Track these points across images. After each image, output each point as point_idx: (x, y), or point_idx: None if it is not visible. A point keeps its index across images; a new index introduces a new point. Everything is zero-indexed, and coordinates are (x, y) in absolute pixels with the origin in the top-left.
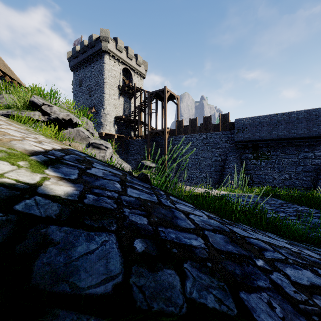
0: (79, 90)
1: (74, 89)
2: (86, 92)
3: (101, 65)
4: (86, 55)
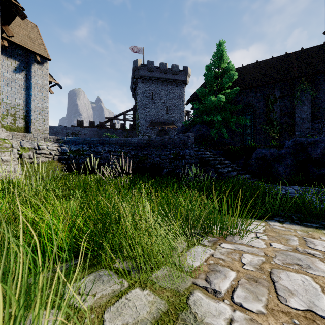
0: (151, 102)
1: (142, 98)
2: (161, 107)
3: (181, 92)
4: (166, 77)
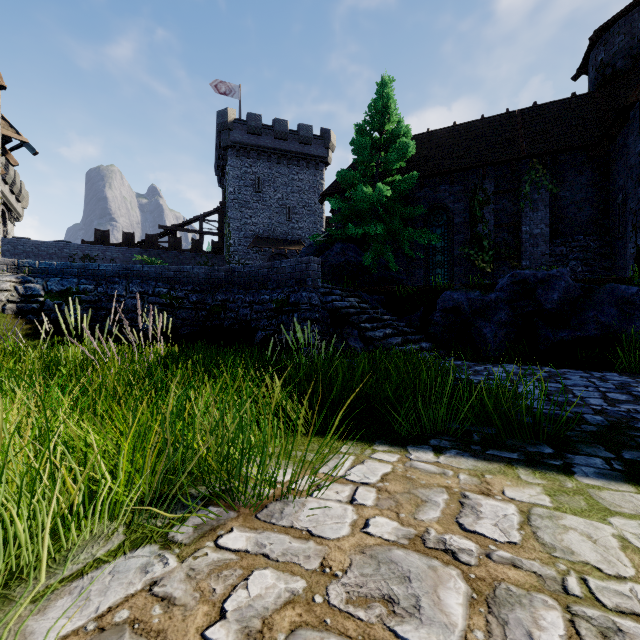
0: (256, 197)
1: (236, 188)
2: (277, 208)
3: (316, 180)
4: (286, 147)
